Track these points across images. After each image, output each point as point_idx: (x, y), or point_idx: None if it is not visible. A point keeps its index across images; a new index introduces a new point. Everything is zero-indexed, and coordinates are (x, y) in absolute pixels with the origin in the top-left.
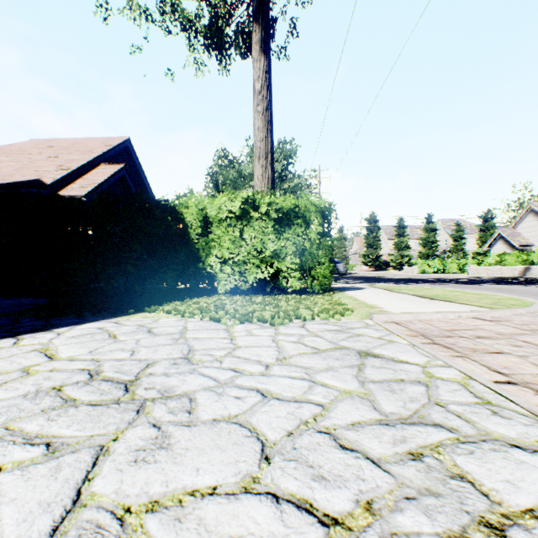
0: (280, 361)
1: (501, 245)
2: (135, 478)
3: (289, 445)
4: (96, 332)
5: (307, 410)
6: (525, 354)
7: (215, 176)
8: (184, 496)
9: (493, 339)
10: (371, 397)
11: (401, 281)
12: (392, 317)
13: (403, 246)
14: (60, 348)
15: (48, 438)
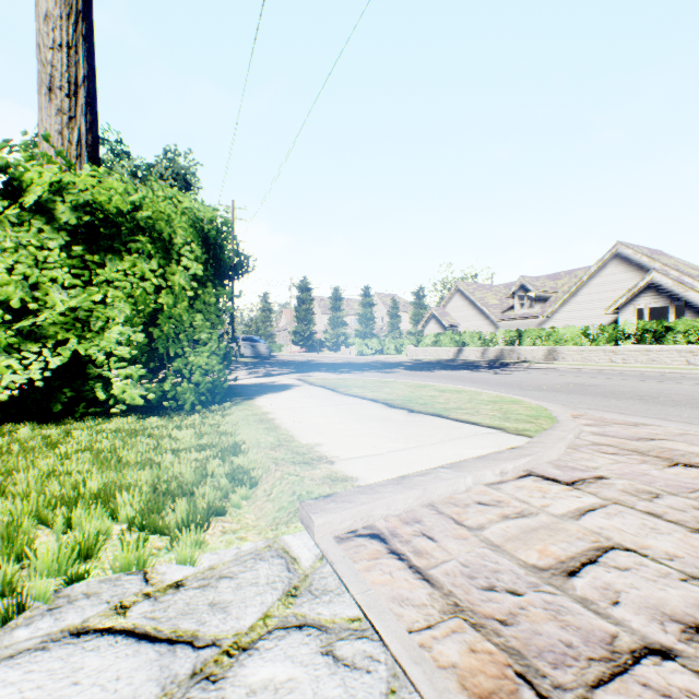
0: None
1: (434, 325)
2: None
3: None
4: None
5: None
6: None
7: None
8: None
9: None
10: None
11: (342, 367)
12: (367, 511)
13: (340, 323)
14: None
15: None
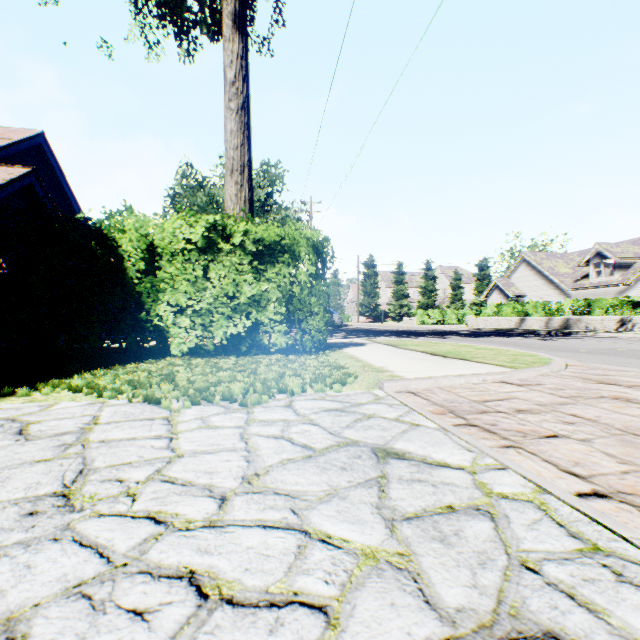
0: (248, 482)
1: (497, 296)
2: None
3: None
4: None
5: (293, 636)
6: (586, 436)
7: (178, 200)
8: None
9: (537, 413)
10: (414, 563)
11: (403, 334)
12: (407, 385)
13: (403, 295)
14: None
15: None
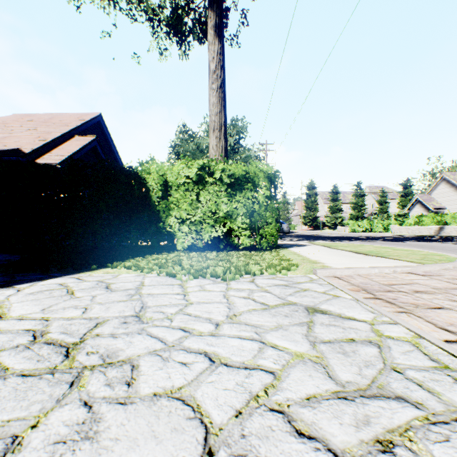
0: (230, 318)
1: (419, 209)
2: None
3: (237, 432)
4: (55, 288)
5: (257, 380)
6: None
7: (177, 149)
8: None
9: (431, 293)
10: (324, 361)
11: (336, 238)
12: (334, 272)
13: (337, 209)
14: (13, 306)
15: None
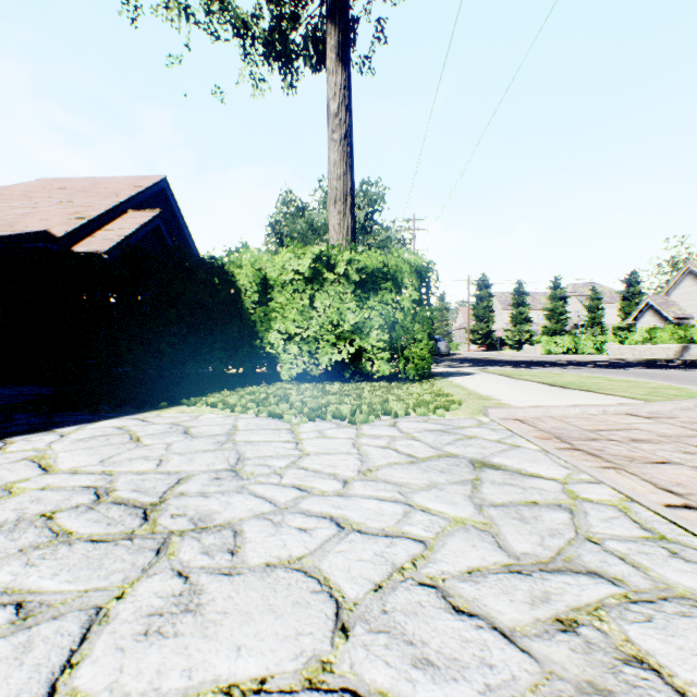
0: (363, 474)
1: (650, 318)
2: (142, 664)
3: (377, 607)
4: (113, 433)
5: (402, 550)
6: None
7: (278, 228)
8: (215, 696)
9: (655, 443)
10: (494, 528)
11: (521, 364)
12: (513, 412)
13: (523, 319)
14: (60, 456)
15: (21, 594)
